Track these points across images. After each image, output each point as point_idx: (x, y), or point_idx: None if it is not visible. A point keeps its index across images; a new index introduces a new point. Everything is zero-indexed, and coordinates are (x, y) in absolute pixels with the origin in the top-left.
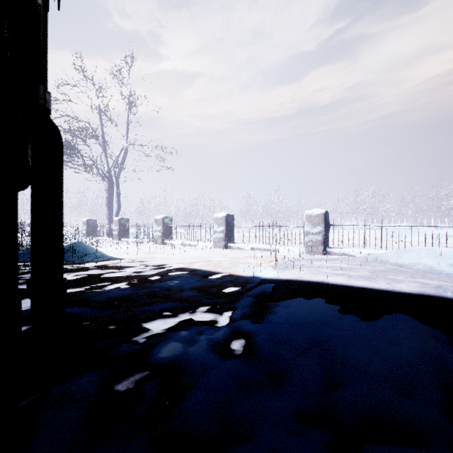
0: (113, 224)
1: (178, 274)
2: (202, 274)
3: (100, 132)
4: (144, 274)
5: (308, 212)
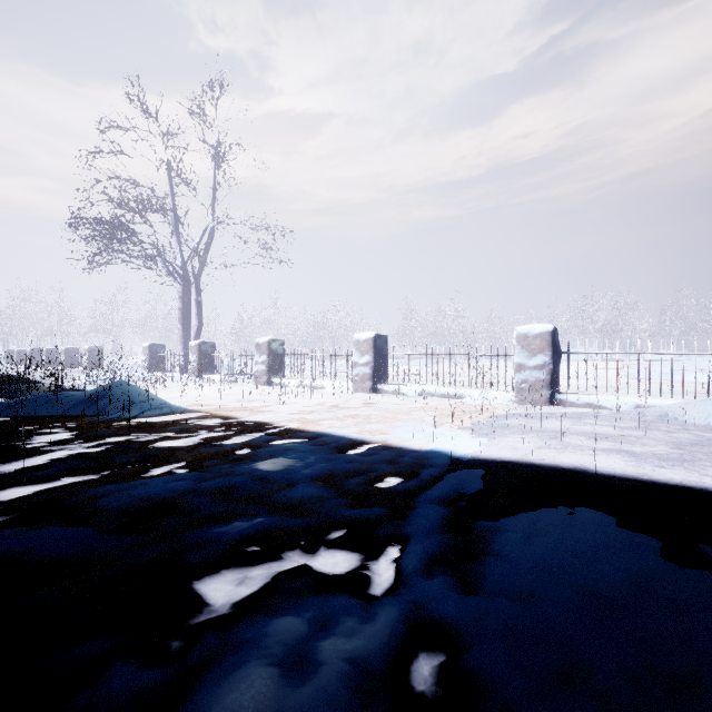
0: (190, 351)
1: (288, 446)
2: (333, 444)
3: (170, 203)
4: (225, 442)
5: (521, 330)
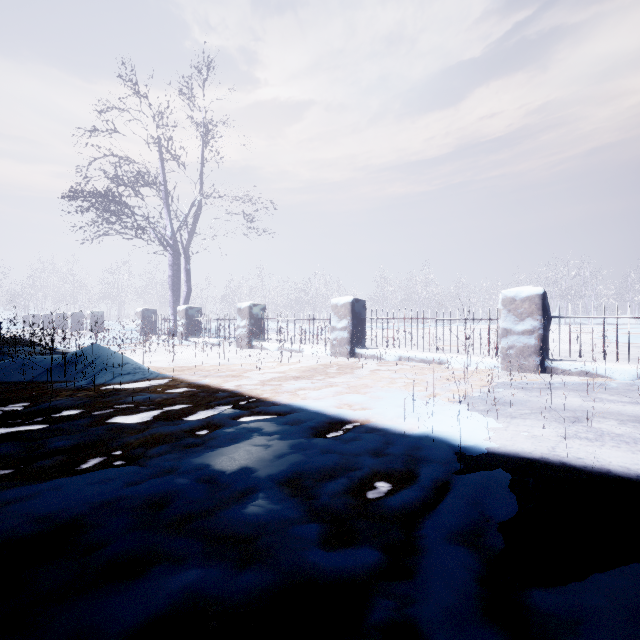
0: (178, 315)
1: (254, 426)
2: (308, 424)
3: (161, 178)
4: (186, 418)
5: (507, 293)
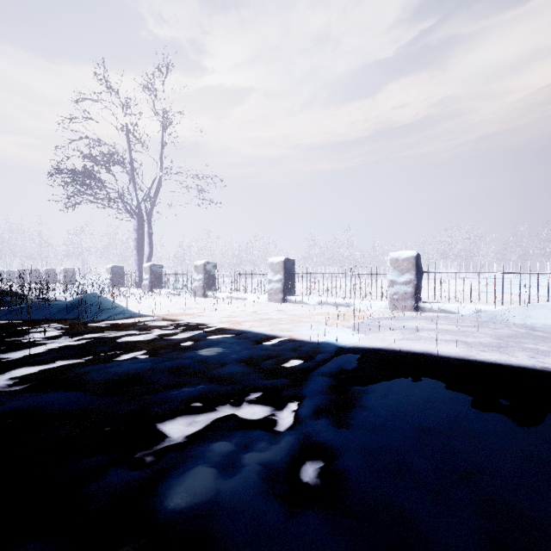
0: (143, 271)
1: (220, 339)
2: (253, 338)
3: (128, 157)
4: (173, 337)
5: (393, 255)
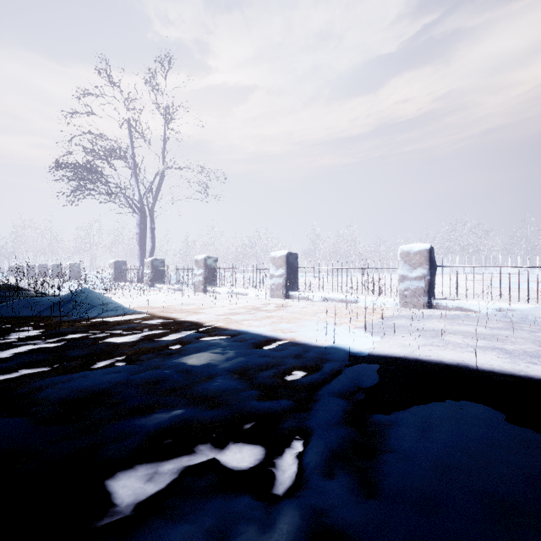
0: (145, 266)
1: (213, 342)
2: (250, 341)
3: (130, 152)
4: (162, 339)
5: (404, 248)
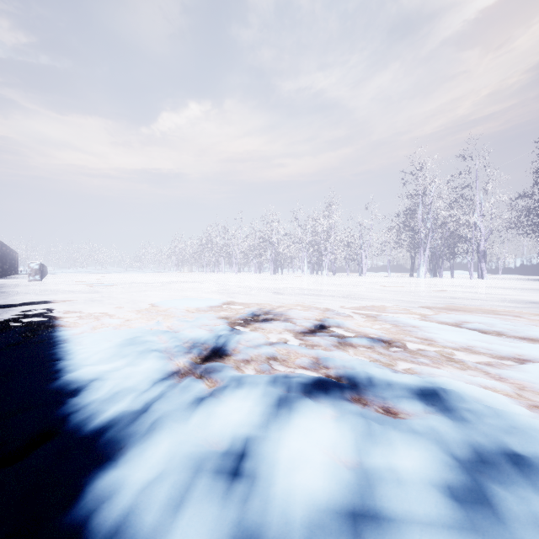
0: None
1: None
2: None
3: None
4: None
5: None
